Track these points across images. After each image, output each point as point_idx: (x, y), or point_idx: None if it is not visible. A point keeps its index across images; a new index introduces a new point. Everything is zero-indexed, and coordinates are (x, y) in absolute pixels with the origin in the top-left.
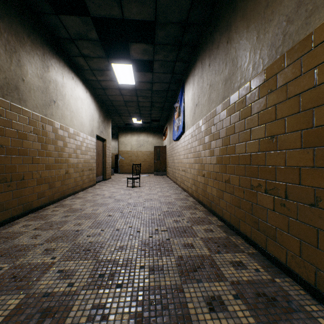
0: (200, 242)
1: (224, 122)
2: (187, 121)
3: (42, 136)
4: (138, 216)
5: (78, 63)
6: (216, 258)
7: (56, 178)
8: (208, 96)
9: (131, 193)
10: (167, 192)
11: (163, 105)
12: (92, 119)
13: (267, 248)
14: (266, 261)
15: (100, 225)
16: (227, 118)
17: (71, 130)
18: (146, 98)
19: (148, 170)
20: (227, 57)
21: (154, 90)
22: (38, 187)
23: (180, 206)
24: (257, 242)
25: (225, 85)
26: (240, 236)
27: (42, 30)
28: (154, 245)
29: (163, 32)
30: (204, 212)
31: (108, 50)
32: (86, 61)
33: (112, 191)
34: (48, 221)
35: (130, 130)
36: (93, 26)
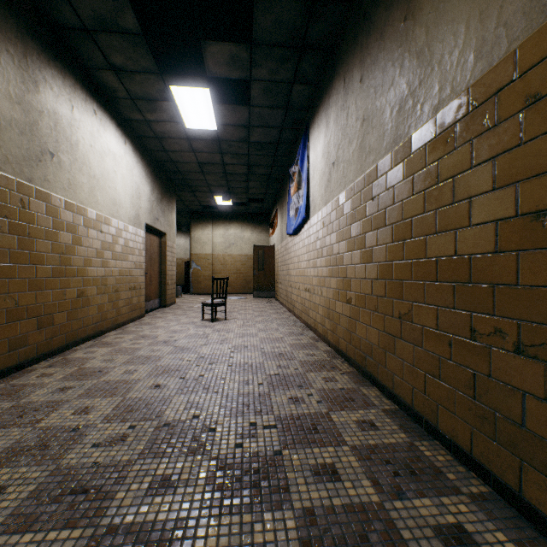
0: (351, 460)
1: (397, 190)
2: (314, 197)
3: (22, 222)
4: (216, 389)
5: (106, 84)
6: (398, 515)
7: (57, 307)
8: (359, 142)
9: (209, 334)
10: (277, 331)
11: (269, 171)
12: (137, 195)
13: (524, 491)
14: (523, 524)
15: (131, 411)
16: (405, 182)
17: (91, 213)
18: (239, 158)
19: (243, 289)
20: (405, 50)
21: (253, 142)
22: (11, 327)
23: (303, 362)
24: (490, 468)
25: (398, 111)
26: (439, 441)
27: (22, 4)
28: (245, 471)
29: (268, 18)
30: (352, 376)
31: (163, 60)
32: (121, 80)
33: (172, 330)
34: (21, 402)
35: (211, 218)
36: (128, 1)
